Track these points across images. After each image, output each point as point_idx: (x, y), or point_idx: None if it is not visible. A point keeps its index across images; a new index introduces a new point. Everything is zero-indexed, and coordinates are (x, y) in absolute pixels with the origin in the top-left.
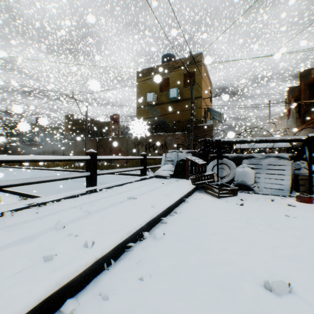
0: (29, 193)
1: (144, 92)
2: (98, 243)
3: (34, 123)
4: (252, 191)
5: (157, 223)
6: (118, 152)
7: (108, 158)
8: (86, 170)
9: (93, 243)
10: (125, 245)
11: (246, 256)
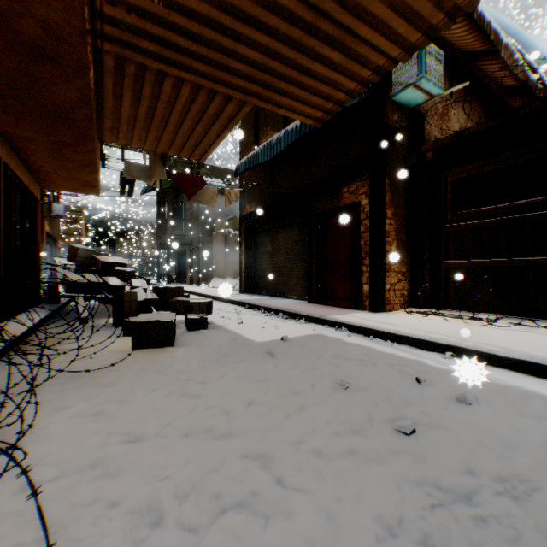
0: None
1: None
2: None
3: None
4: None
5: None
6: None
7: None
8: None
9: None
10: None
11: None
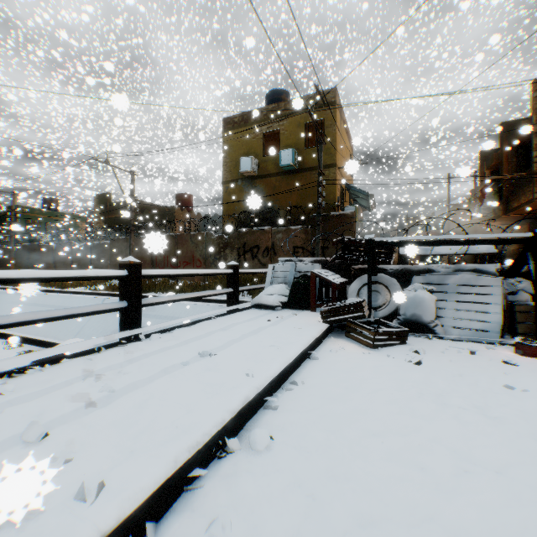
0: (26, 334)
1: (236, 155)
2: (116, 483)
3: (38, 209)
4: (433, 333)
5: (258, 411)
6: (190, 260)
7: (164, 273)
8: (120, 296)
9: (101, 487)
10: (185, 475)
11: (453, 497)
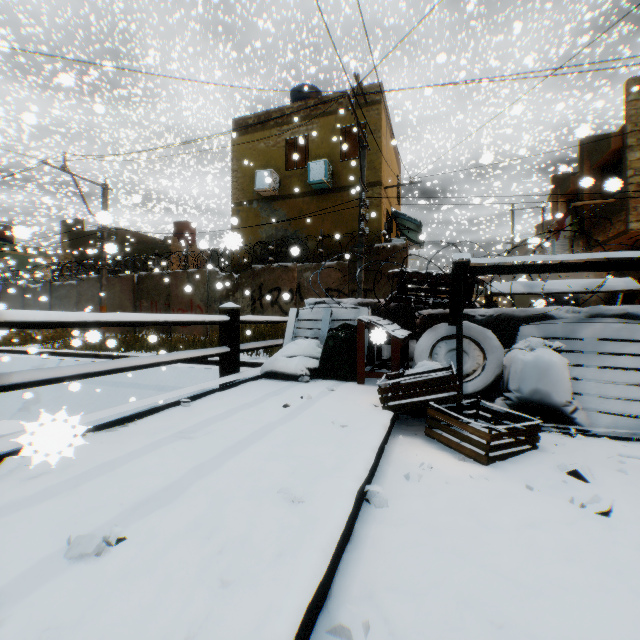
0: None
1: (251, 169)
2: None
3: None
4: (571, 423)
5: None
6: (187, 307)
7: (71, 319)
8: None
9: None
10: None
11: None
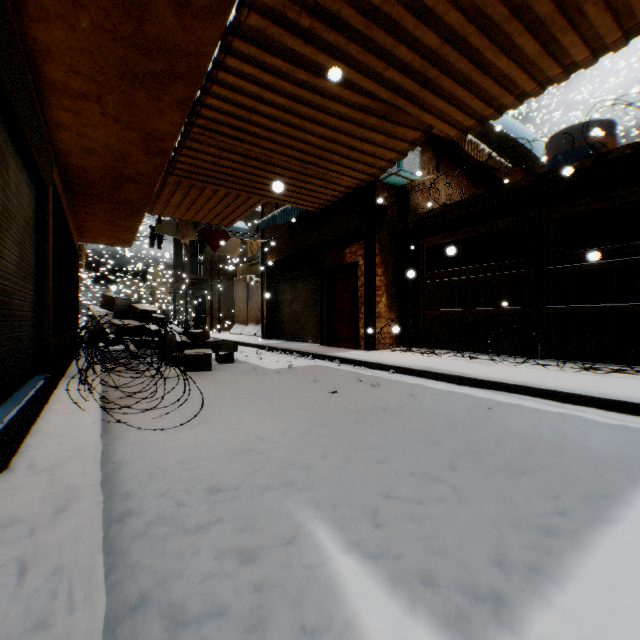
0: None
1: None
2: None
3: None
4: None
5: None
6: None
7: None
8: None
9: None
10: None
11: None
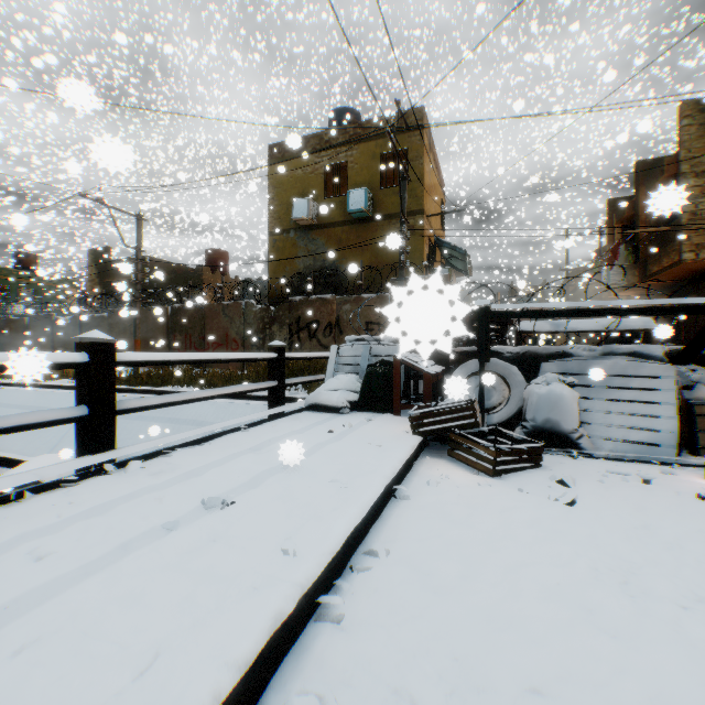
0: None
1: (288, 196)
2: None
3: (6, 269)
4: (577, 448)
5: (303, 627)
6: (223, 341)
7: (159, 358)
8: (77, 398)
9: None
10: None
11: None
